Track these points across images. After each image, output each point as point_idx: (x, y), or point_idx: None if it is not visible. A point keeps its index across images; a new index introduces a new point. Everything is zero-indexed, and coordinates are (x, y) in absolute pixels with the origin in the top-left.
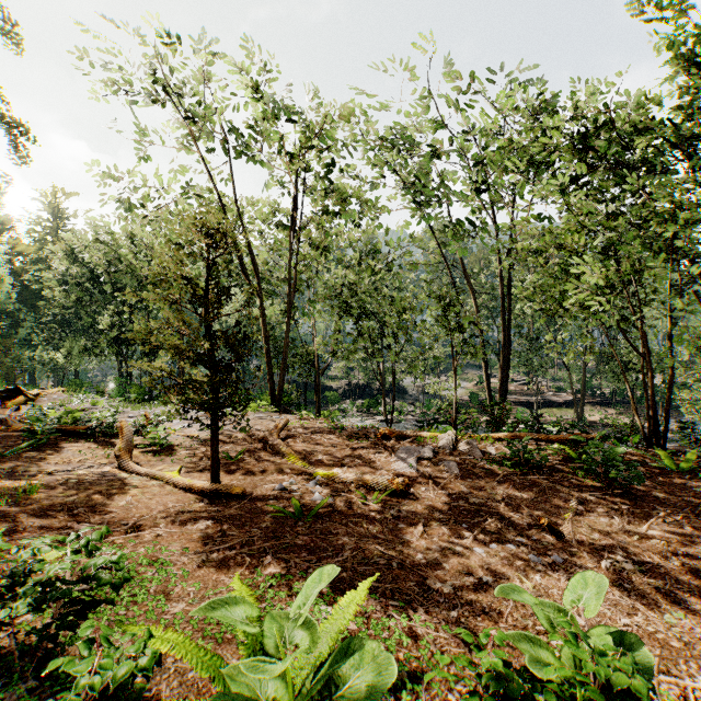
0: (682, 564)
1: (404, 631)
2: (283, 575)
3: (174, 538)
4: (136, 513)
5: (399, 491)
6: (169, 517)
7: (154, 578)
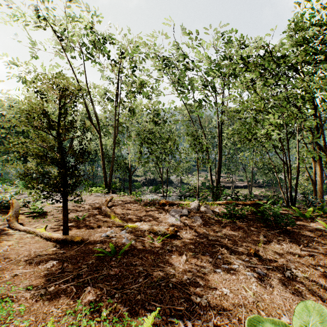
0: (325, 271)
1: None
2: (97, 302)
3: (26, 277)
4: (7, 258)
5: (171, 234)
6: (29, 260)
7: None
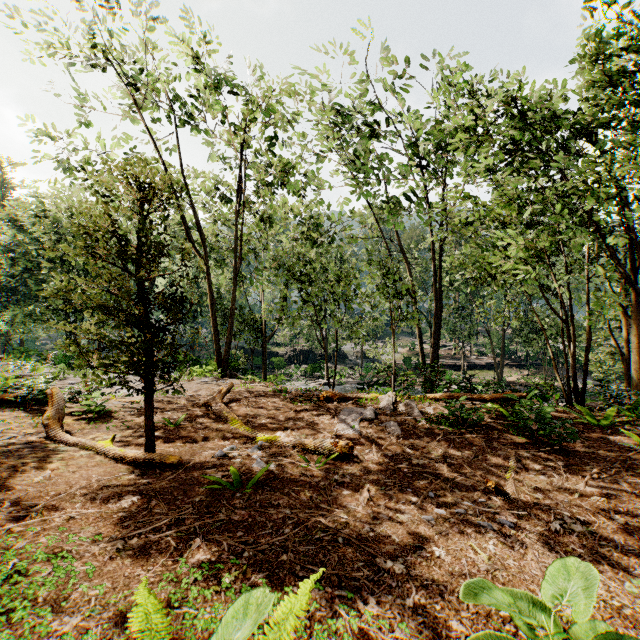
0: (626, 522)
1: (354, 633)
2: (212, 563)
3: (89, 521)
4: (52, 490)
5: (343, 454)
6: (89, 494)
7: (47, 582)
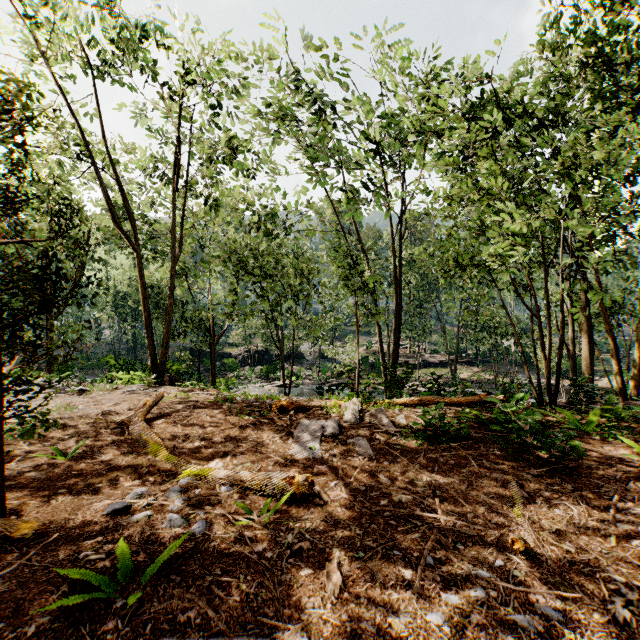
0: None
1: None
2: None
3: None
4: None
5: (300, 495)
6: None
7: None
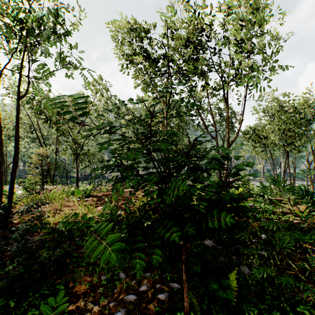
0: None
1: None
2: None
3: None
4: None
5: None
6: None
7: None
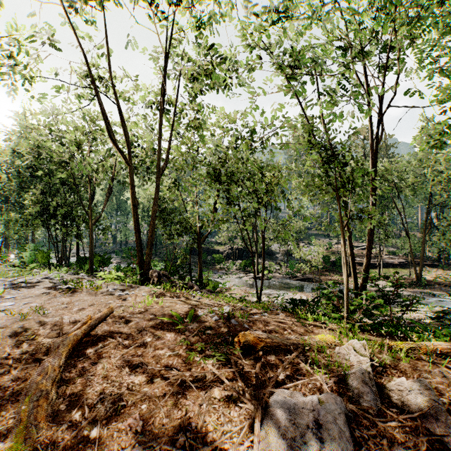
0: None
1: None
2: None
3: None
4: None
5: None
6: None
7: None
